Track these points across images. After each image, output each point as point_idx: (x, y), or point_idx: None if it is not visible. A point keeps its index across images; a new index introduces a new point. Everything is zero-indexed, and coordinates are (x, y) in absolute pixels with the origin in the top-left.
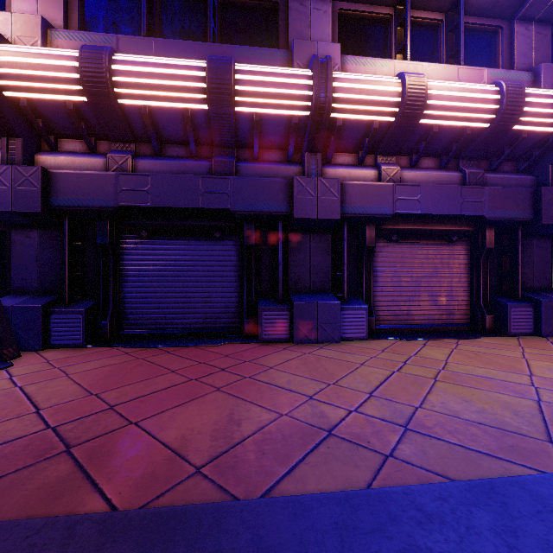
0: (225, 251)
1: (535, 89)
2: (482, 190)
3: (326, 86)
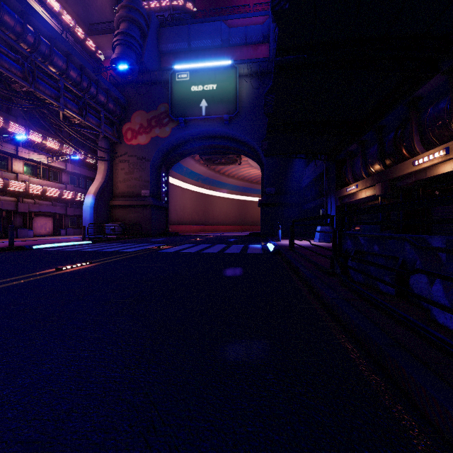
0: None
1: (66, 191)
2: (57, 207)
3: (28, 187)
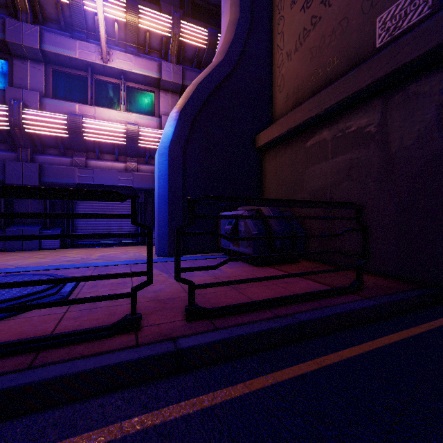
0: None
1: (148, 128)
2: (131, 174)
3: (18, 117)
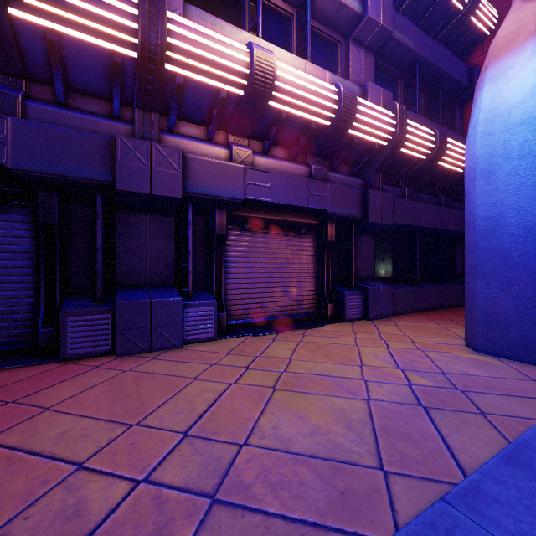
0: (9, 229)
1: (364, 100)
2: (325, 186)
3: (157, 24)
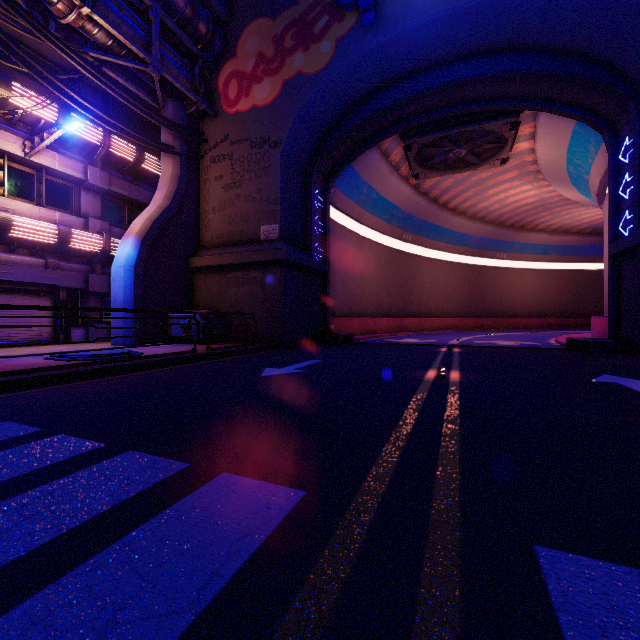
0: None
1: (80, 231)
2: (56, 272)
3: None
